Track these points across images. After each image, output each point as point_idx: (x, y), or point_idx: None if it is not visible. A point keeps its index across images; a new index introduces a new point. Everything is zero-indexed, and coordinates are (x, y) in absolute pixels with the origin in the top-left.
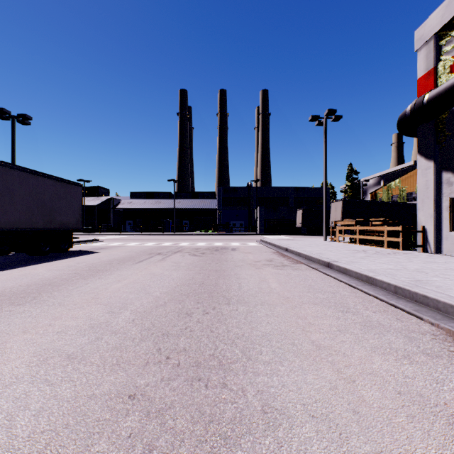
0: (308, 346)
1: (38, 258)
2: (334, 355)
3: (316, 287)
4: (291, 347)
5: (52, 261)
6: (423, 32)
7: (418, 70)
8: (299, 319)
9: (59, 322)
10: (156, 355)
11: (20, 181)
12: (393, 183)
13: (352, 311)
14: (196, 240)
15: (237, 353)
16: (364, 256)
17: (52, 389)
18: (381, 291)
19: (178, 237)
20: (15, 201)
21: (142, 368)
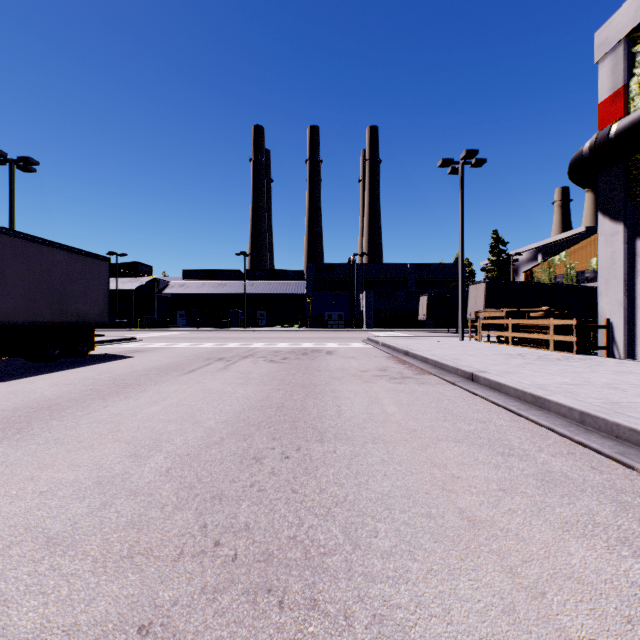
0: (454, 520)
1: (42, 366)
2: (501, 539)
3: (456, 412)
4: (426, 521)
5: (61, 370)
6: (607, 35)
7: (600, 90)
8: (434, 468)
9: (48, 474)
10: (197, 539)
11: (15, 253)
12: (557, 257)
13: (517, 454)
14: (276, 338)
15: (336, 534)
16: (522, 363)
17: (4, 611)
18: (559, 420)
19: (250, 334)
20: (8, 282)
21: (170, 565)
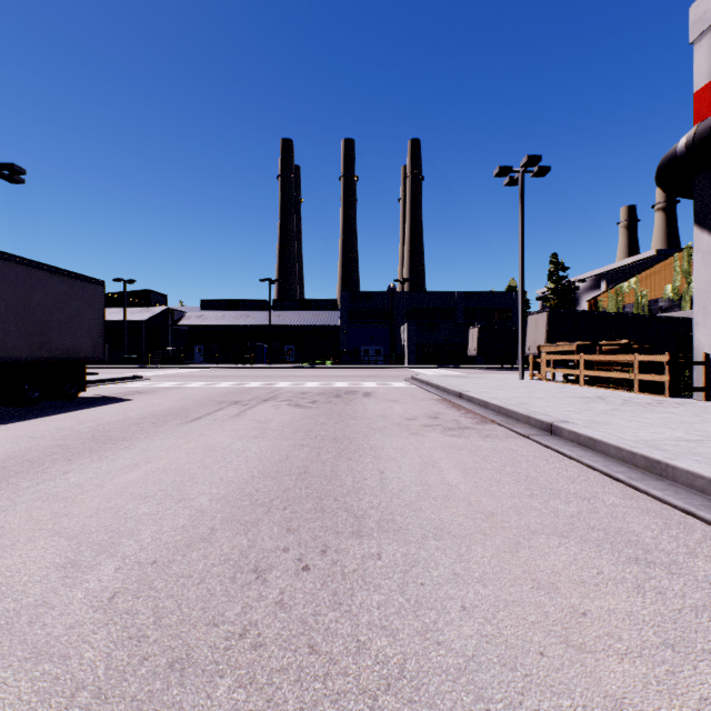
0: None
1: (14, 412)
2: None
3: (544, 482)
4: None
5: (34, 418)
6: (705, 8)
7: (697, 76)
8: (540, 593)
9: None
10: None
11: None
12: (625, 284)
13: (660, 562)
14: (305, 377)
15: None
16: (609, 409)
17: None
18: (696, 498)
19: (275, 372)
20: None
21: None
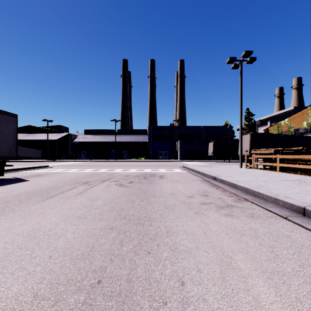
0: None
1: None
2: None
3: None
4: None
5: None
6: None
7: None
8: None
9: None
10: None
11: None
12: (282, 122)
13: None
14: (130, 166)
15: None
16: None
17: None
18: None
19: (117, 163)
20: None
21: None
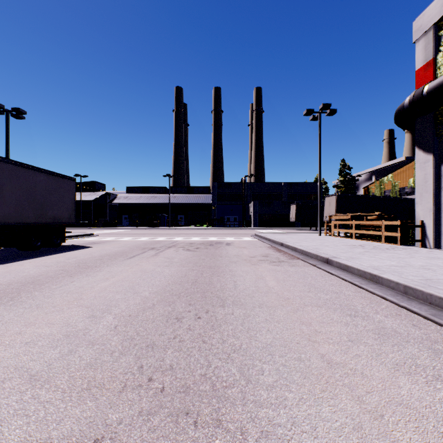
0: (317, 362)
1: (28, 253)
2: (350, 376)
3: (317, 286)
4: (297, 363)
5: (41, 256)
6: (421, 23)
7: (416, 62)
8: (302, 325)
9: (31, 329)
10: (136, 376)
11: (10, 175)
12: (385, 178)
13: (361, 315)
14: (191, 234)
15: (234, 373)
16: (363, 251)
17: None
18: (389, 291)
19: (173, 231)
20: (5, 195)
21: (117, 395)
